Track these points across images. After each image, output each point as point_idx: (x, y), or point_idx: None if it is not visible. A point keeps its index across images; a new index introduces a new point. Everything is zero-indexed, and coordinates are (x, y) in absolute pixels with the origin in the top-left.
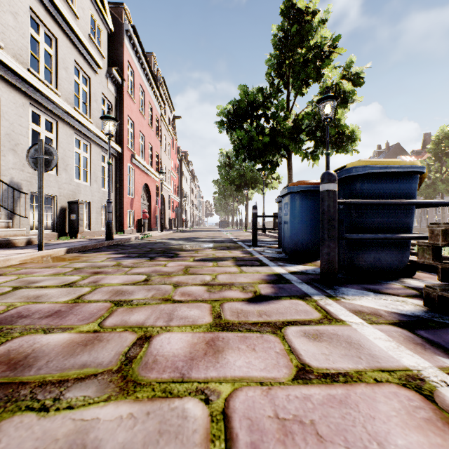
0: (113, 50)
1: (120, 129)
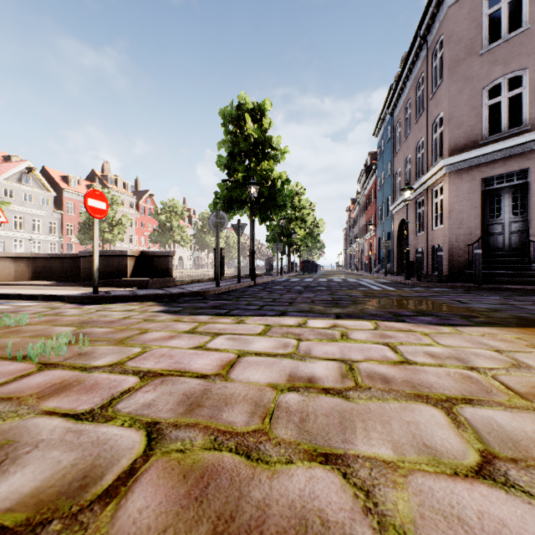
0: (60, 199)
1: (62, 230)
